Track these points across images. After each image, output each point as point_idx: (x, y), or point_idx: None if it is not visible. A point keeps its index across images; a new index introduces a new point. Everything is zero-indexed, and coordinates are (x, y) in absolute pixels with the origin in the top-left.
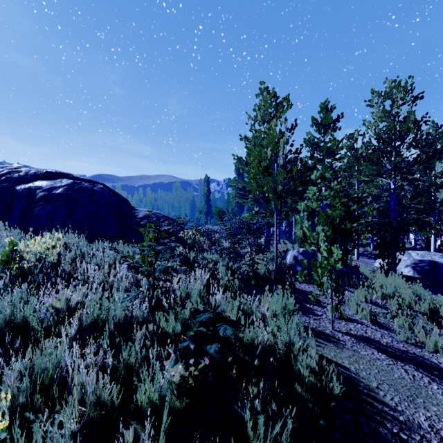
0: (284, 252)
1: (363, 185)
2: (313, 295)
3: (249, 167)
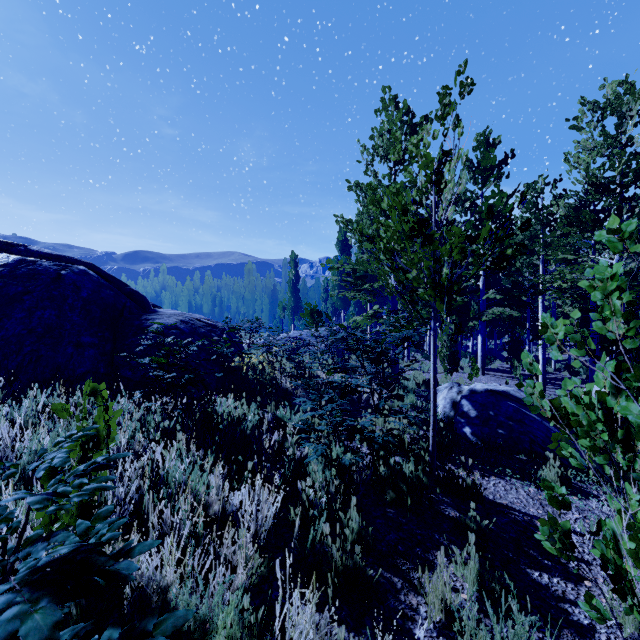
0: (425, 385)
1: (562, 268)
2: (599, 606)
3: (376, 225)
